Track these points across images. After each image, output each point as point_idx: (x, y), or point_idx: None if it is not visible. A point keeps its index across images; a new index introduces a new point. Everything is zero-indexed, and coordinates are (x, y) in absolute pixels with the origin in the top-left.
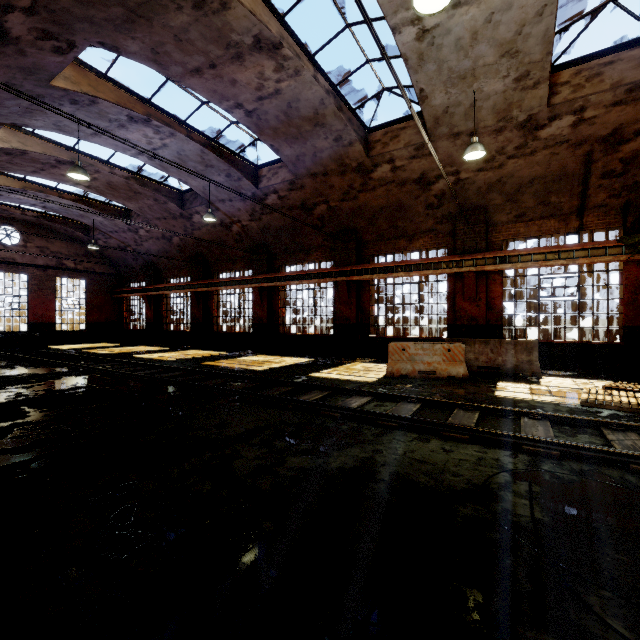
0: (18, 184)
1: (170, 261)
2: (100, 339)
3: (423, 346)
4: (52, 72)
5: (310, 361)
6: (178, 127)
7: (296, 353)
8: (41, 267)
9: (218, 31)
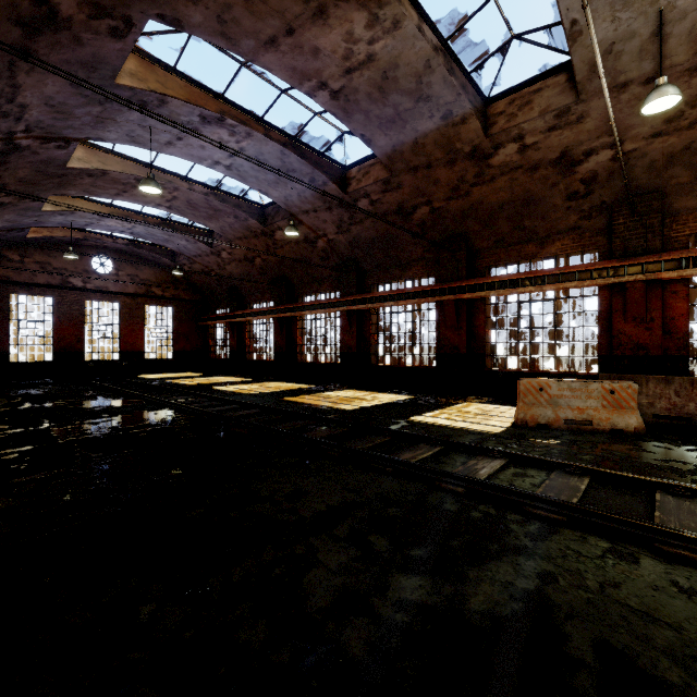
0: (106, 210)
1: (253, 285)
2: (186, 368)
3: (571, 385)
4: (114, 65)
5: (409, 399)
6: (255, 125)
7: (390, 388)
8: (131, 295)
9: None
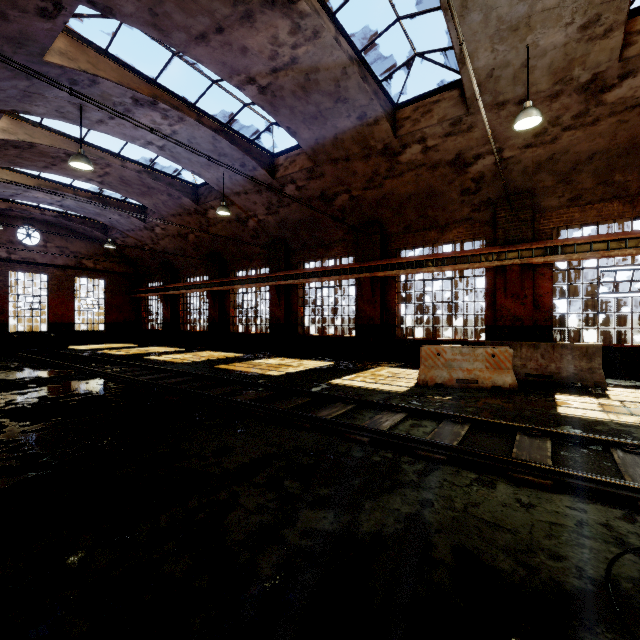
0: (33, 182)
1: (186, 260)
2: (119, 339)
3: (462, 350)
4: (43, 43)
5: (330, 365)
6: (187, 111)
7: (315, 355)
8: (61, 267)
9: None
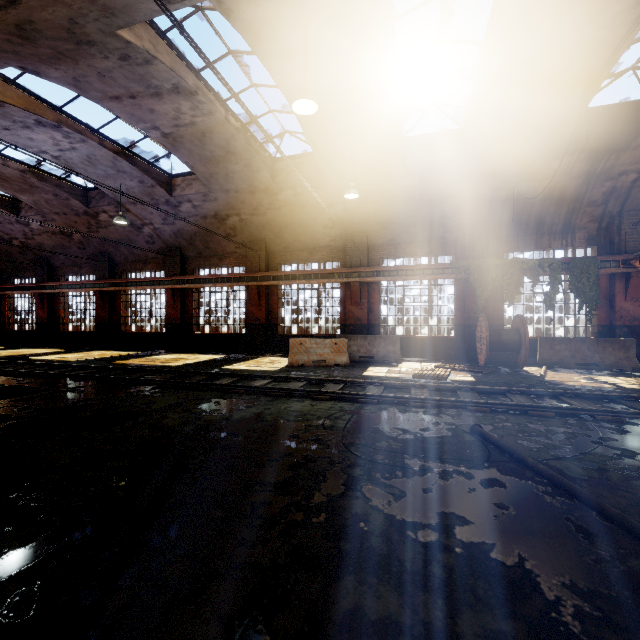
0: None
1: (69, 257)
2: None
3: (316, 341)
4: None
5: (223, 357)
6: (90, 135)
7: (210, 351)
8: None
9: (140, 76)
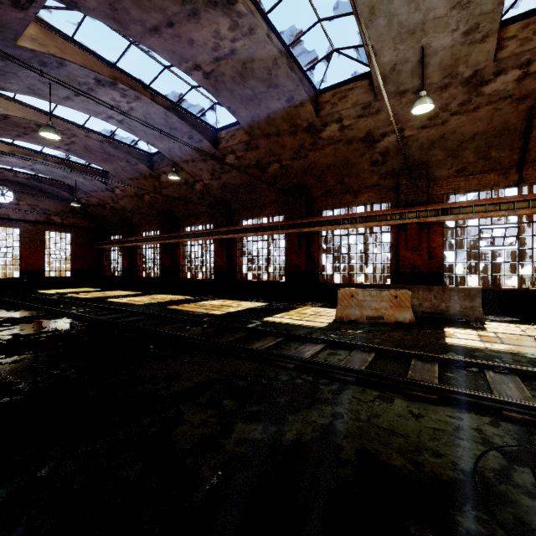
0: (7, 148)
1: (142, 217)
2: (83, 284)
3: (371, 293)
4: (16, 30)
5: (264, 305)
6: (143, 91)
7: (252, 297)
8: (32, 222)
9: None
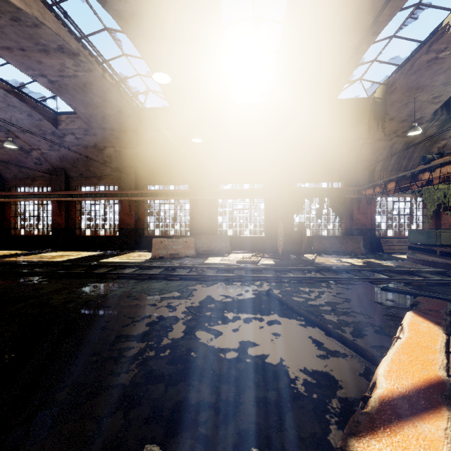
0: None
1: None
2: None
3: (172, 240)
4: None
5: (101, 253)
6: None
7: (90, 249)
8: None
9: (30, 35)
